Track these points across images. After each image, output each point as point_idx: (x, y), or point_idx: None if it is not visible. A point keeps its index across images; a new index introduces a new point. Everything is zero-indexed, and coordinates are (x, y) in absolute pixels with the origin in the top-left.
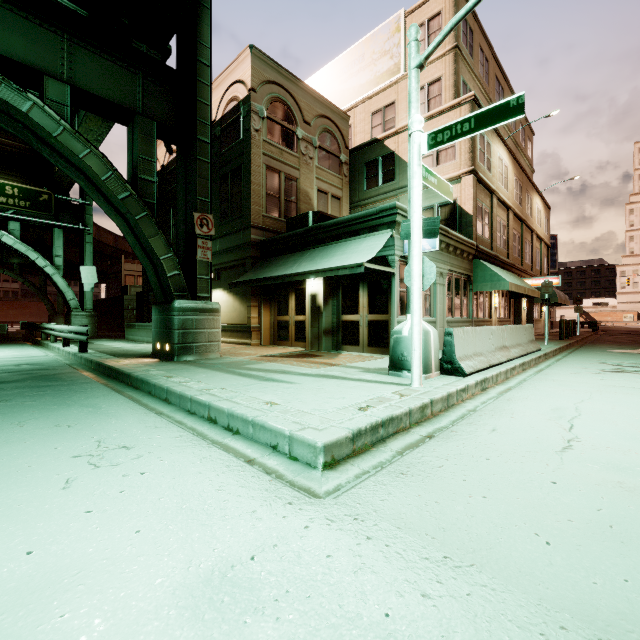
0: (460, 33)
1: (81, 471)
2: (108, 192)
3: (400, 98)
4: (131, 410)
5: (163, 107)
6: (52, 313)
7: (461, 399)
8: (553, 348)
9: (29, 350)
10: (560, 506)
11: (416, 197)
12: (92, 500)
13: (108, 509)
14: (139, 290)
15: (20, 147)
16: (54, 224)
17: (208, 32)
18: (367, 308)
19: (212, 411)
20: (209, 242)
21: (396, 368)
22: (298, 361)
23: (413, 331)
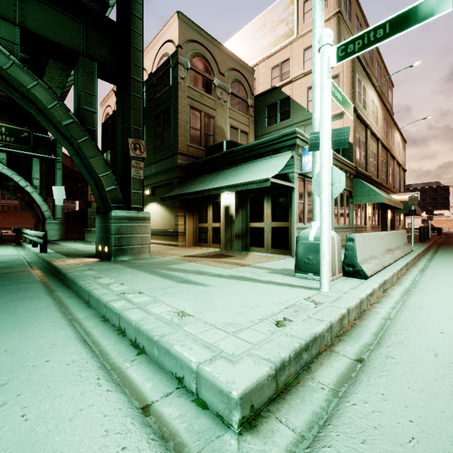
0: (342, 2)
1: None
2: (54, 119)
3: (294, 55)
4: (43, 318)
5: (103, 52)
6: (37, 221)
7: (369, 303)
8: (421, 249)
9: (7, 250)
10: None
11: (326, 108)
12: None
13: None
14: None
15: (7, 97)
16: (32, 155)
17: None
18: (270, 217)
19: (122, 321)
20: (141, 163)
21: (302, 271)
22: (214, 261)
23: (323, 237)
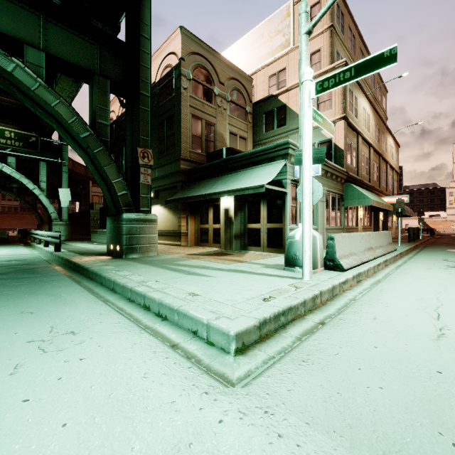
0: (334, 16)
1: (30, 356)
2: (73, 132)
3: (290, 65)
4: (84, 298)
5: (115, 70)
6: (40, 222)
7: (342, 290)
8: (405, 248)
9: (20, 249)
10: (453, 399)
11: (307, 132)
12: (32, 387)
13: (43, 398)
14: (101, 206)
15: (16, 103)
16: (40, 158)
17: (148, 14)
18: (266, 219)
19: (146, 300)
20: (149, 170)
21: (290, 265)
22: (215, 258)
23: (304, 236)
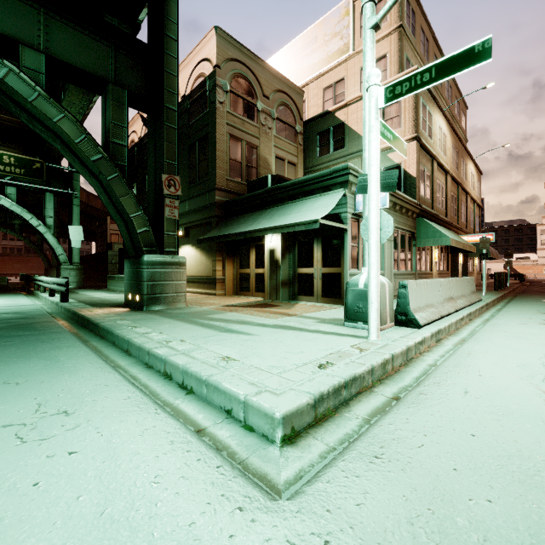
0: (404, 14)
1: (2, 448)
2: (81, 154)
3: (349, 74)
4: (87, 364)
5: (134, 78)
6: (48, 266)
7: (419, 352)
8: (492, 298)
9: (20, 299)
10: None
11: (374, 150)
12: None
13: (7, 516)
14: (121, 247)
15: (16, 122)
16: (46, 189)
17: (175, 9)
18: (321, 262)
19: (167, 366)
20: (176, 201)
21: (352, 319)
22: (257, 311)
23: (370, 284)
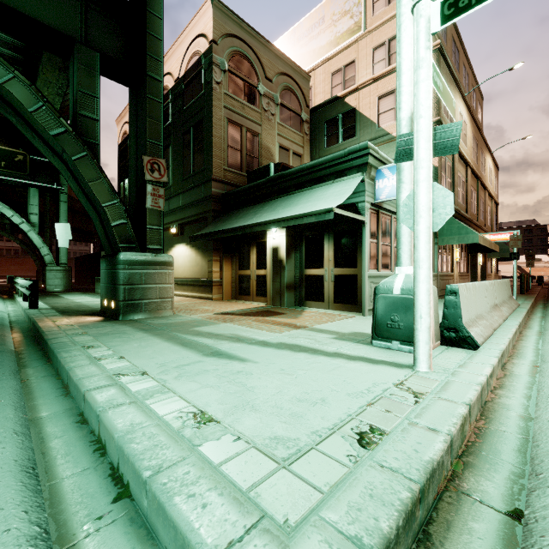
0: None
1: None
2: (38, 127)
3: (360, 56)
4: None
5: (110, 40)
6: (40, 268)
7: (489, 389)
8: (528, 304)
9: None
10: None
11: (424, 95)
12: None
13: None
14: None
15: None
16: (29, 183)
17: None
18: (333, 261)
19: (101, 429)
20: (161, 189)
21: (383, 337)
22: (257, 321)
23: (419, 290)
